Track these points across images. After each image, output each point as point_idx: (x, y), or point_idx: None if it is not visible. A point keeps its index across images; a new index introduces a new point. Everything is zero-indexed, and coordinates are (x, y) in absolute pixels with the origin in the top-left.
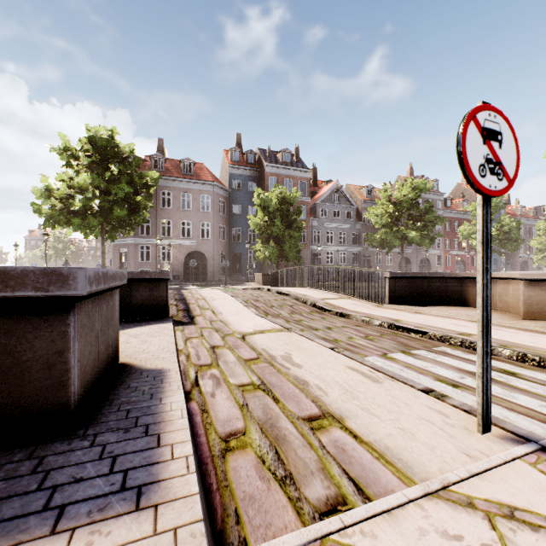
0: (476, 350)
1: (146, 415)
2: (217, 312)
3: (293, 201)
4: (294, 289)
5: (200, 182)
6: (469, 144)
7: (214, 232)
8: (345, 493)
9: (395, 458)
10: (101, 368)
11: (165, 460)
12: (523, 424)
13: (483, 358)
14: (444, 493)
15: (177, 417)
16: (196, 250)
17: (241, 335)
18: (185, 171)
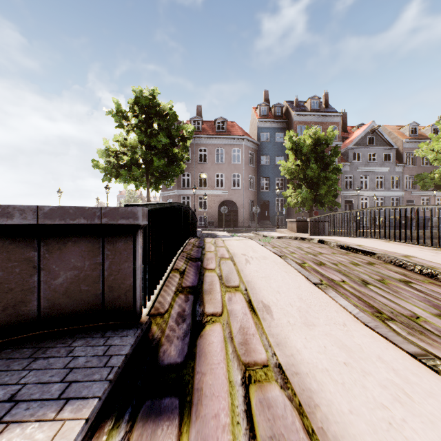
0: None
1: None
2: (259, 304)
3: (328, 141)
4: (363, 242)
5: (232, 137)
6: None
7: (244, 182)
8: None
9: None
10: None
11: None
12: None
13: None
14: None
15: None
16: (228, 199)
17: None
18: (218, 128)
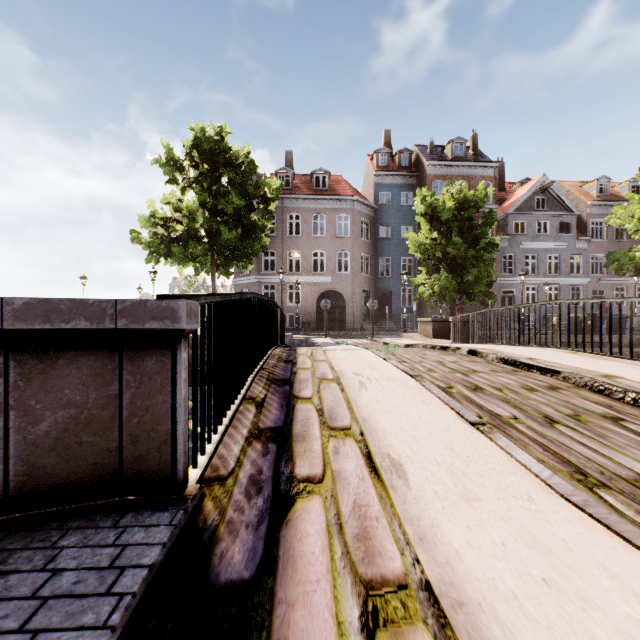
0: None
1: None
2: (384, 461)
3: (479, 203)
4: (536, 353)
5: (337, 199)
6: None
7: (354, 264)
8: None
9: None
10: None
11: None
12: None
13: None
14: None
15: None
16: (331, 289)
17: None
18: (317, 185)
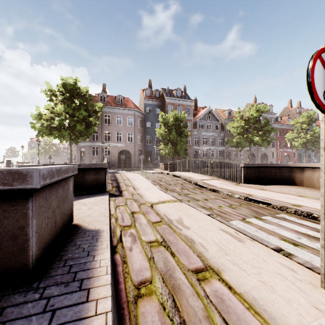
0: (305, 217)
1: (82, 271)
2: (136, 188)
3: (182, 119)
4: (183, 173)
5: (127, 109)
6: (316, 76)
7: (135, 138)
8: None
9: (261, 309)
10: (58, 231)
11: (90, 315)
12: None
13: None
14: None
15: (103, 273)
16: (125, 149)
17: (150, 204)
18: (118, 102)
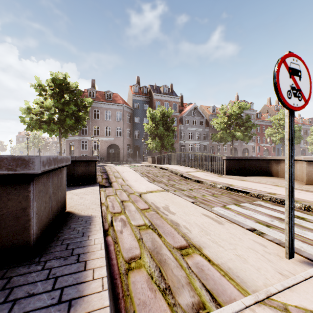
0: (279, 203)
1: (78, 248)
2: (125, 180)
3: (169, 115)
4: (170, 166)
5: (116, 104)
6: (281, 78)
7: (124, 133)
8: (204, 300)
9: (235, 276)
10: (53, 216)
11: (88, 280)
12: (312, 251)
13: (289, 212)
14: (268, 301)
15: (97, 249)
16: (113, 143)
17: (138, 194)
18: (107, 98)
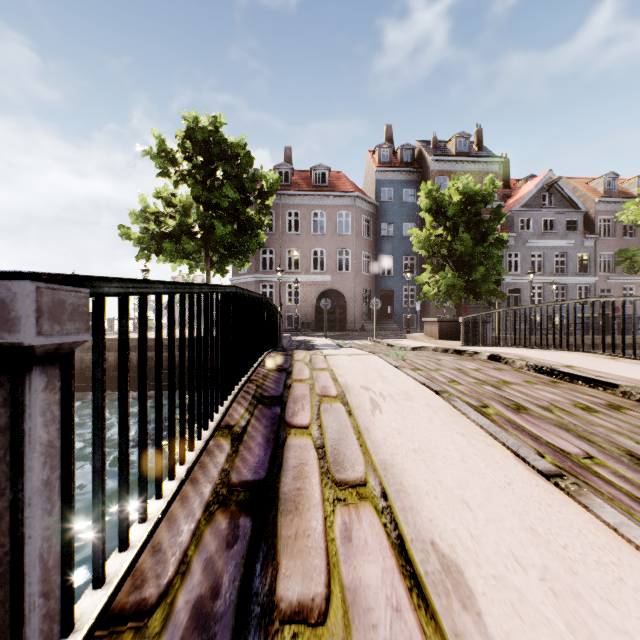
0: None
1: None
2: (429, 561)
3: (487, 198)
4: (570, 359)
5: (337, 195)
6: None
7: (355, 262)
8: None
9: None
10: None
11: None
12: None
13: None
14: None
15: None
16: (331, 288)
17: None
18: (317, 181)
